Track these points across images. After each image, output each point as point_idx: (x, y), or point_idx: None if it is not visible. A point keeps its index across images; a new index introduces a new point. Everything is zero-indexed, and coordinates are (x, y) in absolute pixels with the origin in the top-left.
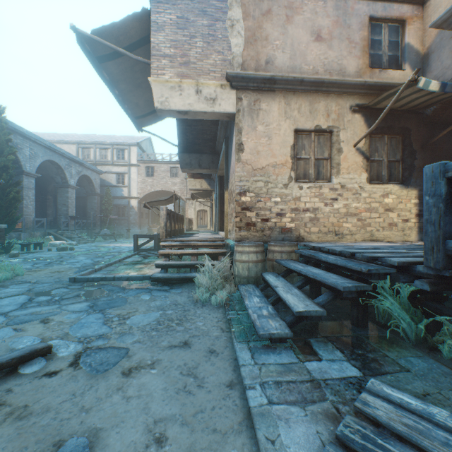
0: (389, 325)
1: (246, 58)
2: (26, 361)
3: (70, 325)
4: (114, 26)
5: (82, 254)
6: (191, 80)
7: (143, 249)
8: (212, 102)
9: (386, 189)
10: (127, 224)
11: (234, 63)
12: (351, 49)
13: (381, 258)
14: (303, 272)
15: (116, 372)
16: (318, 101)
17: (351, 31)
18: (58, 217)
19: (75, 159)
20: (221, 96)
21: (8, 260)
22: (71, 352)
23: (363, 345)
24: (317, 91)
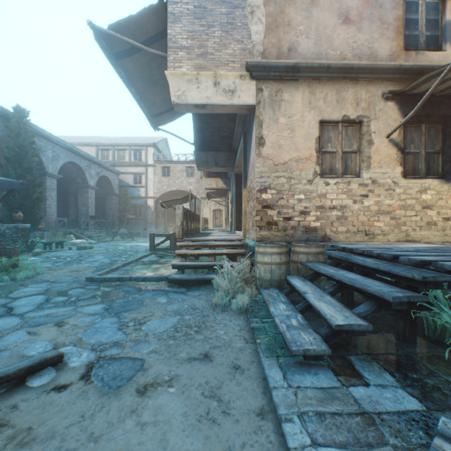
0: (442, 341)
1: (266, 46)
2: (35, 371)
3: (84, 329)
4: (131, 20)
5: (101, 253)
6: (208, 72)
7: (159, 249)
8: (230, 94)
9: (424, 184)
10: (144, 224)
11: (254, 52)
12: (383, 30)
13: (435, 263)
14: (336, 277)
15: (130, 389)
16: (346, 89)
17: (383, 11)
18: (79, 216)
19: (95, 160)
20: (240, 87)
21: (31, 259)
22: (83, 362)
23: (416, 366)
24: (345, 78)
